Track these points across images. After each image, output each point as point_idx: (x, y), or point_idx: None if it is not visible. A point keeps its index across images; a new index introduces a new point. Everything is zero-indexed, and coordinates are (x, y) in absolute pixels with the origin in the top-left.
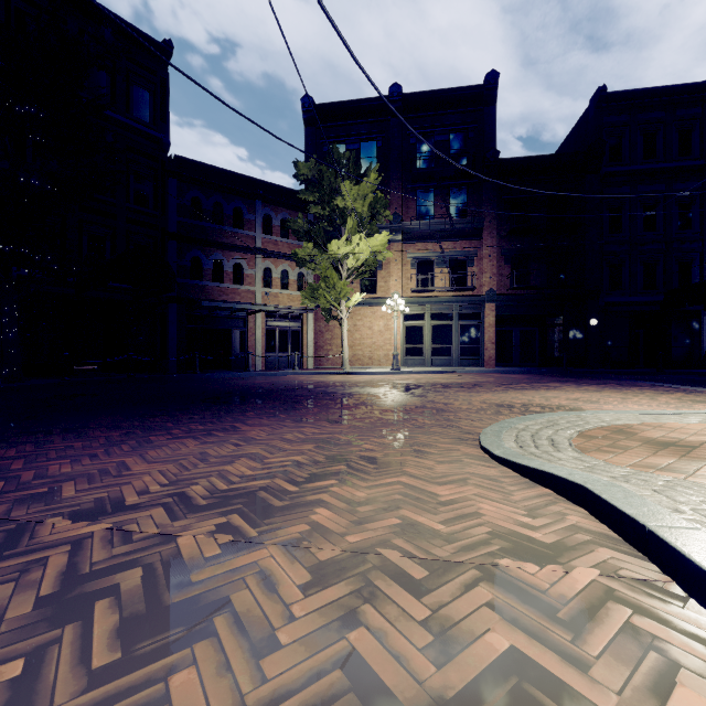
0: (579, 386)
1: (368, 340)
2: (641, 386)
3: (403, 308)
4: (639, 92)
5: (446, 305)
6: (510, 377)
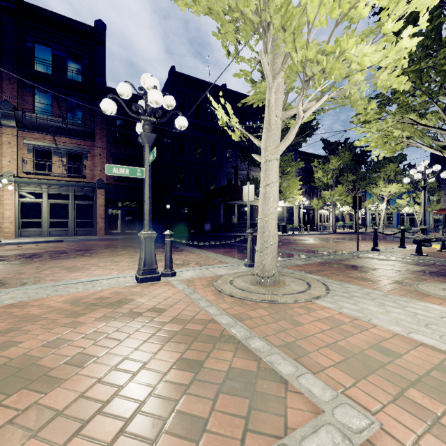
0: (120, 251)
1: None
2: (161, 248)
3: None
4: (192, 78)
5: (63, 187)
6: (94, 244)
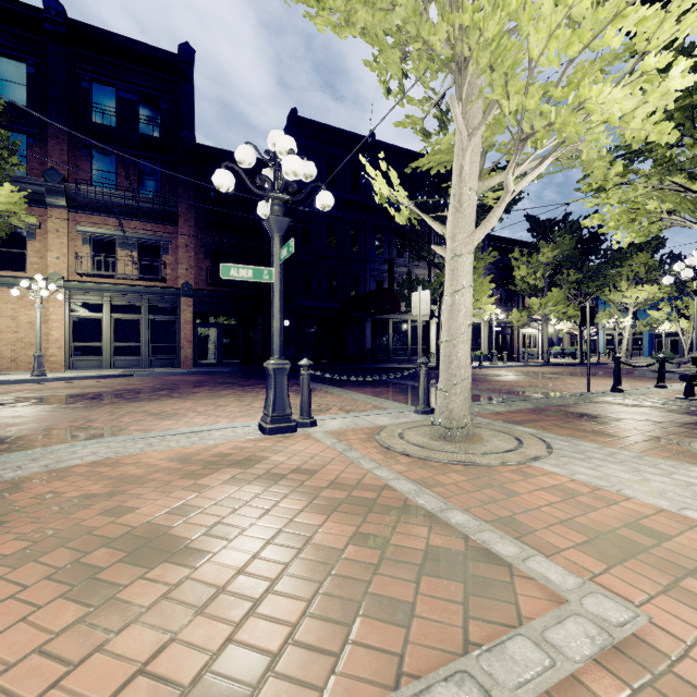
0: (221, 390)
1: (11, 335)
2: None
3: (46, 293)
4: (322, 125)
5: (133, 295)
6: (180, 381)
